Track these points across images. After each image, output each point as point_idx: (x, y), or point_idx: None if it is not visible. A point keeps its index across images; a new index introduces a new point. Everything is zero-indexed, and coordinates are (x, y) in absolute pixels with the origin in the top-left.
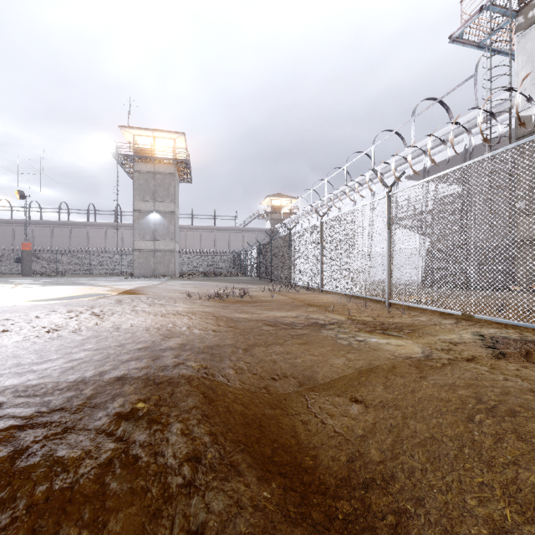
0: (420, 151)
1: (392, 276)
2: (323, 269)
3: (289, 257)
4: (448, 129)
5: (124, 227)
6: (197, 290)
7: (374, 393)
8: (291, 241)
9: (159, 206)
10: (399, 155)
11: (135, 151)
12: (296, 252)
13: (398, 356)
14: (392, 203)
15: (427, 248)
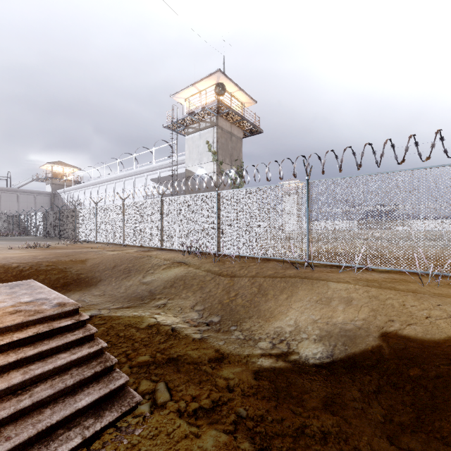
0: (157, 168)
1: (125, 234)
2: (97, 231)
3: (75, 223)
4: (167, 162)
5: None
6: (3, 246)
7: (101, 258)
8: (76, 213)
9: None
10: (147, 166)
11: None
12: (80, 221)
13: (110, 254)
14: (125, 206)
15: (134, 225)
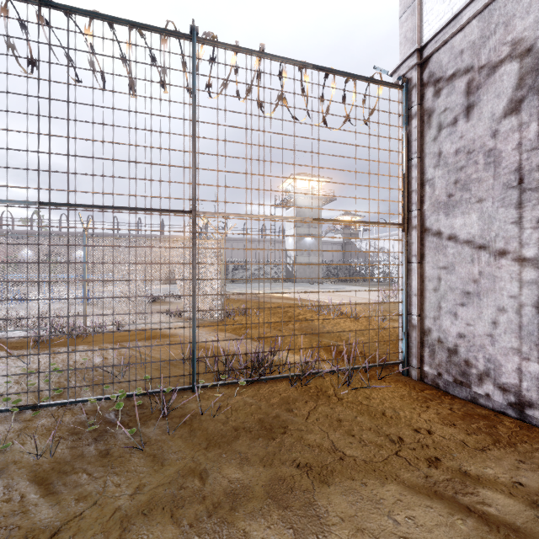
0: None
1: None
2: None
3: None
4: None
5: (233, 241)
6: None
7: None
8: None
9: (312, 231)
10: None
11: (297, 191)
12: None
13: None
14: None
15: None
